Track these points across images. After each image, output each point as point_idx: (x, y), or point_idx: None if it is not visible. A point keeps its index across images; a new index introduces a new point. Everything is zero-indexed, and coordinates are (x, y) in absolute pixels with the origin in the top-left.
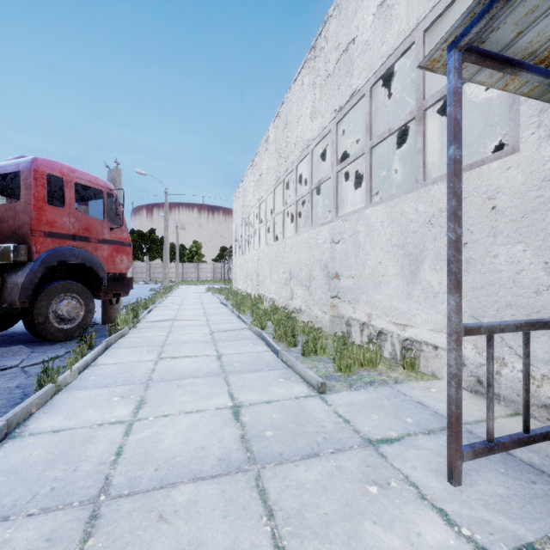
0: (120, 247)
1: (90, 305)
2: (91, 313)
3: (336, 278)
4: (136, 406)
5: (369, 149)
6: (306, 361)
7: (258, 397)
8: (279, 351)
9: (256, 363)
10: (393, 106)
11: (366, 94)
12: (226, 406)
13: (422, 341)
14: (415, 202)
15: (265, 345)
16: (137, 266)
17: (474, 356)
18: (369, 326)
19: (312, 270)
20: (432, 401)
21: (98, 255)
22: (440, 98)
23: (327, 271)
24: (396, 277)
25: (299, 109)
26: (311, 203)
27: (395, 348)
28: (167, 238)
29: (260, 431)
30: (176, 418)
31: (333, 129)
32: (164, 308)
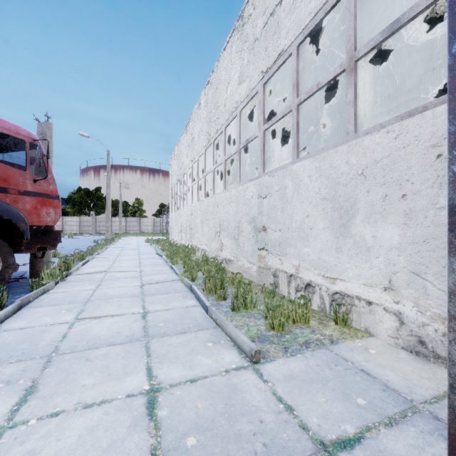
0: (46, 200)
1: (9, 260)
2: (10, 268)
3: (263, 231)
4: (19, 399)
5: (296, 105)
6: (236, 317)
7: (181, 373)
8: (208, 308)
9: (183, 322)
10: (311, 78)
11: (293, 53)
12: (140, 392)
13: (354, 296)
14: (346, 154)
15: (195, 298)
16: (83, 220)
17: (415, 314)
18: (297, 278)
19: (240, 223)
20: (377, 368)
21: (18, 207)
22: (374, 46)
23: (255, 224)
24: (325, 230)
25: (228, 75)
26: (239, 161)
27: (324, 301)
28: (109, 195)
29: (180, 438)
30: (68, 419)
31: (260, 90)
32: (101, 259)
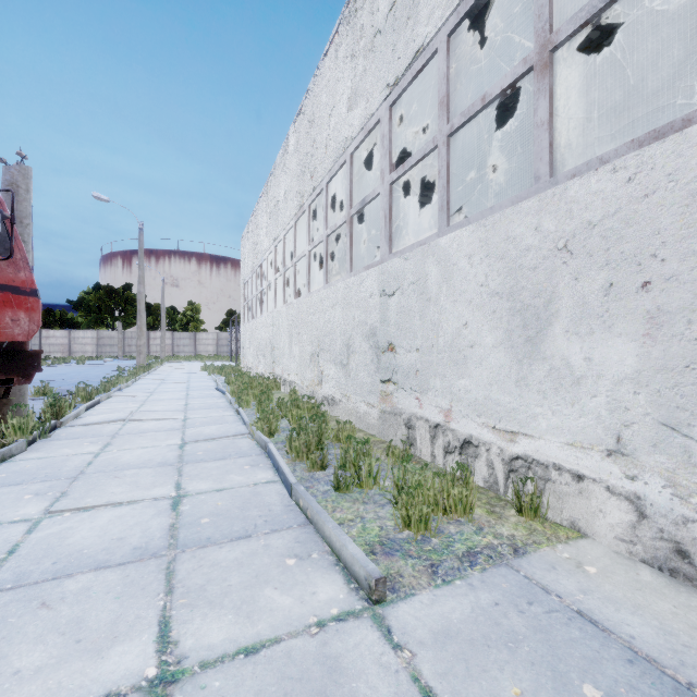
0: (12, 297)
1: None
2: None
3: (389, 352)
4: None
5: (445, 137)
6: (342, 503)
7: (229, 631)
8: (293, 487)
9: (246, 516)
10: (465, 107)
11: (441, 48)
12: (135, 685)
13: (549, 463)
14: (535, 215)
15: (272, 467)
16: (104, 336)
17: (669, 501)
18: (447, 430)
19: (351, 339)
20: (607, 608)
21: None
22: (586, 20)
23: (375, 340)
24: (497, 348)
25: (331, 96)
26: (350, 236)
27: (495, 471)
28: (142, 295)
29: None
30: None
31: (384, 116)
32: (123, 398)
